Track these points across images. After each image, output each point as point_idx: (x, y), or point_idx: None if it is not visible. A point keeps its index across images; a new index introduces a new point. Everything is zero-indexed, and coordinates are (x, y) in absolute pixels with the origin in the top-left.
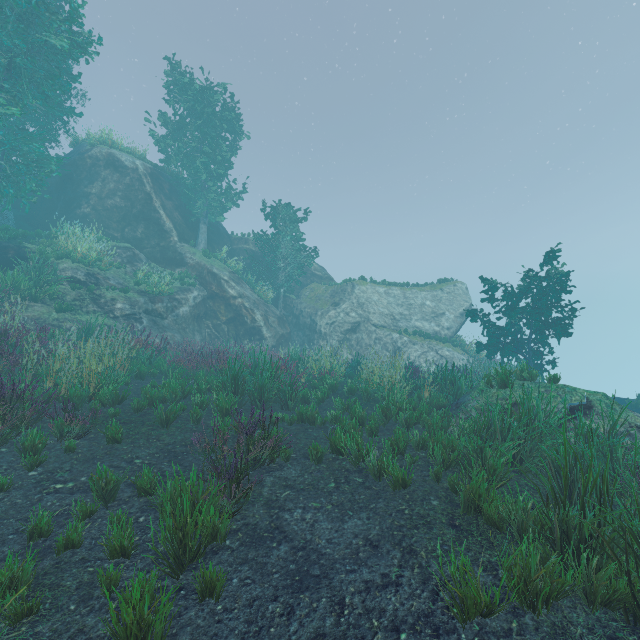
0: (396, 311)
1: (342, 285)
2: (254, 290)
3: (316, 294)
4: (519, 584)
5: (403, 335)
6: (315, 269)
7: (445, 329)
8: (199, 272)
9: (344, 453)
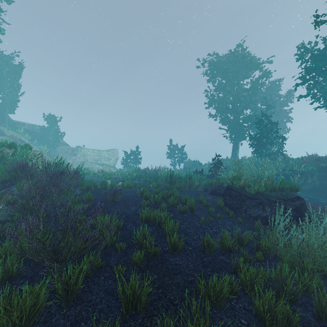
0: (96, 158)
1: (76, 148)
2: (39, 148)
3: (64, 150)
4: (131, 174)
5: (100, 165)
6: (60, 140)
7: (112, 164)
8: (14, 139)
9: (113, 174)
